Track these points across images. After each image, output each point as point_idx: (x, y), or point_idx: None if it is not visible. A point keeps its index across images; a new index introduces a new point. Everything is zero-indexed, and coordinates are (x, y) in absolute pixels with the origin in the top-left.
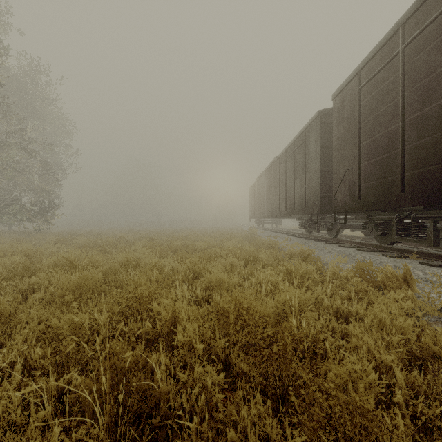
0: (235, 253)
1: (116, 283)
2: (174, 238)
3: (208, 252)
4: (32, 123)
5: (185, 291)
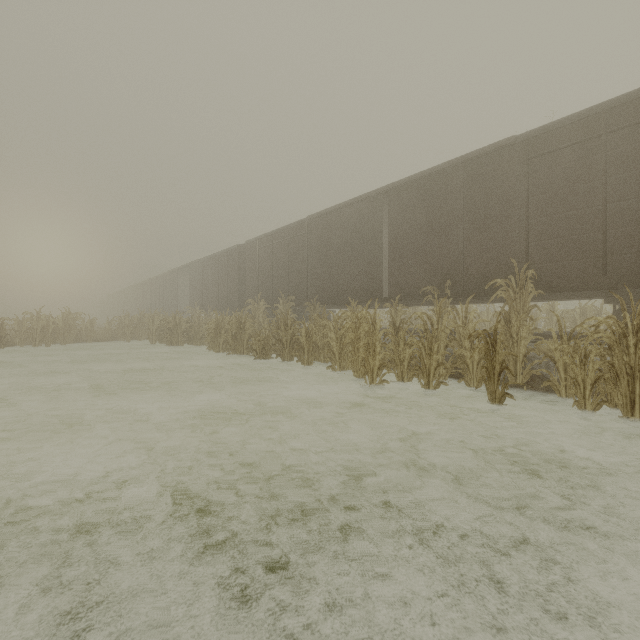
0: None
1: None
2: None
3: None
4: None
5: None
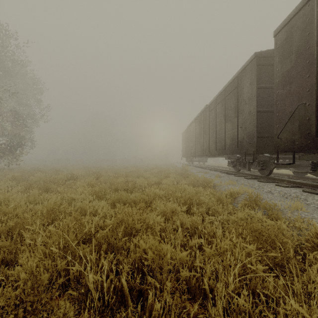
0: (175, 195)
1: (12, 251)
2: (118, 175)
3: (147, 193)
4: (5, 79)
5: (85, 317)
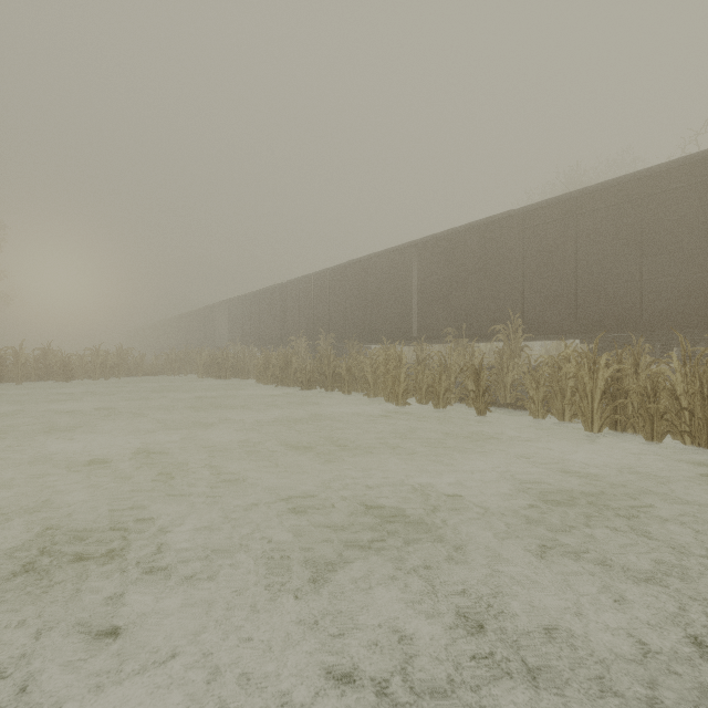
0: None
1: None
2: None
3: None
4: None
5: None
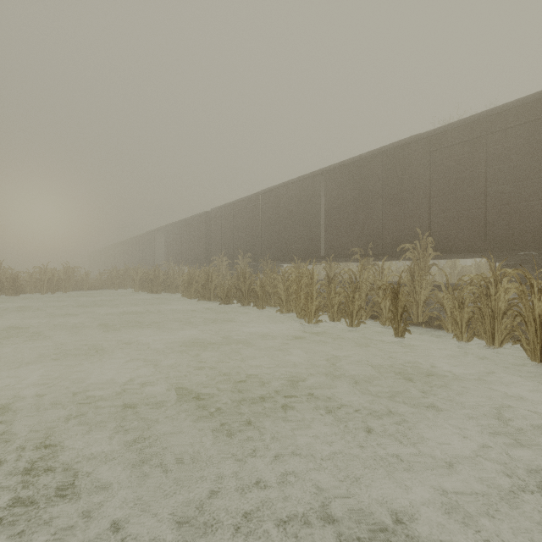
0: None
1: None
2: None
3: None
4: None
5: None
